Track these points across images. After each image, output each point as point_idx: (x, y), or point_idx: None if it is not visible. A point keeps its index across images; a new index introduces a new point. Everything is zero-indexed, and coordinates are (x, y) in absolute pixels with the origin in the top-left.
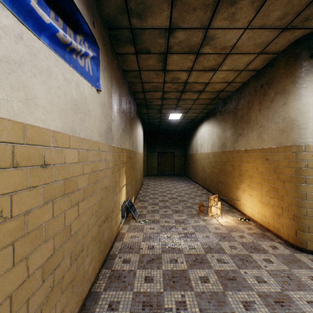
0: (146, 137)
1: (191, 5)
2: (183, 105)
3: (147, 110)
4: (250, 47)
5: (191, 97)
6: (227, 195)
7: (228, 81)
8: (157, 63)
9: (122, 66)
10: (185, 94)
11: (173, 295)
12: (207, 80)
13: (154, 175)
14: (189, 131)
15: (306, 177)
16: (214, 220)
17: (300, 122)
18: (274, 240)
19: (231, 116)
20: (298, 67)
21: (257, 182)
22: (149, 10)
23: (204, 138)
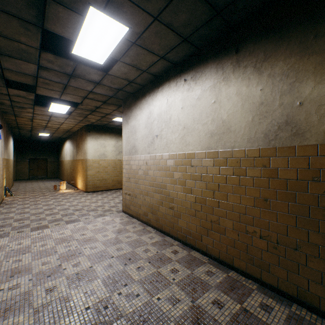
0: (16, 144)
1: (41, 115)
2: (49, 131)
3: (20, 130)
4: (71, 123)
5: (53, 129)
6: (75, 182)
7: (70, 128)
8: (28, 120)
9: (5, 117)
10: (48, 128)
11: (33, 202)
12: (58, 126)
13: (25, 180)
14: (60, 143)
15: (88, 169)
16: (61, 191)
17: (87, 152)
18: (82, 192)
19: (76, 142)
20: (86, 134)
21: (81, 173)
22: (24, 113)
23: (67, 150)
